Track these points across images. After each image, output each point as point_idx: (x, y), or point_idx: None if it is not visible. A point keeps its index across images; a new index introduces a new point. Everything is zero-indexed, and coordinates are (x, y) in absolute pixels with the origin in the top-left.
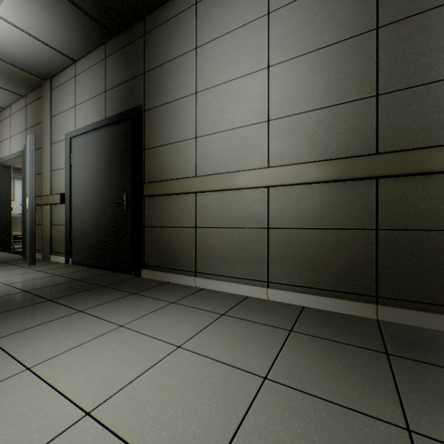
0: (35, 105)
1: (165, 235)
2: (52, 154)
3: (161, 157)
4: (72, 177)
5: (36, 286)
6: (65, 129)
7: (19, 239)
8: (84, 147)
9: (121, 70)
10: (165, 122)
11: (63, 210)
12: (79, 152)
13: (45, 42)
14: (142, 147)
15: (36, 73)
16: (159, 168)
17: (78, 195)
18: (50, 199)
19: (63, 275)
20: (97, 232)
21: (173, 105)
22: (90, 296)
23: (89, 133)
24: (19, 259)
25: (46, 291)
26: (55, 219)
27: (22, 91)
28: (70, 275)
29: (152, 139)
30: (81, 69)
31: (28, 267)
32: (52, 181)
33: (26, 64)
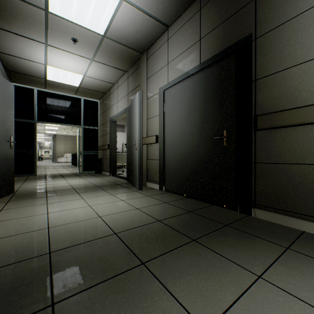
0: (134, 74)
1: (294, 173)
2: (147, 107)
3: (285, 82)
4: (165, 122)
5: (161, 214)
6: (158, 85)
7: (119, 168)
8: (176, 95)
9: (219, 11)
10: (294, 39)
11: (156, 148)
12: (171, 100)
13: (151, 15)
14: (251, 78)
15: (138, 49)
16: (281, 95)
17: (171, 135)
18: (146, 140)
19: (170, 202)
20: (190, 166)
21: (310, 12)
22: (233, 242)
23: (182, 82)
24: (126, 183)
25: (175, 223)
26: (150, 155)
27: (126, 68)
28: (176, 204)
29: (269, 65)
30: (173, 31)
31: (137, 191)
32: (147, 127)
33: (133, 42)
